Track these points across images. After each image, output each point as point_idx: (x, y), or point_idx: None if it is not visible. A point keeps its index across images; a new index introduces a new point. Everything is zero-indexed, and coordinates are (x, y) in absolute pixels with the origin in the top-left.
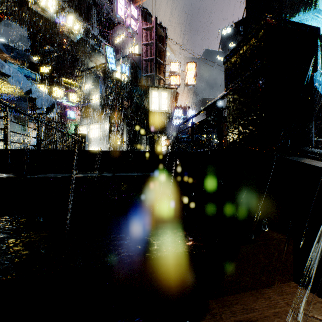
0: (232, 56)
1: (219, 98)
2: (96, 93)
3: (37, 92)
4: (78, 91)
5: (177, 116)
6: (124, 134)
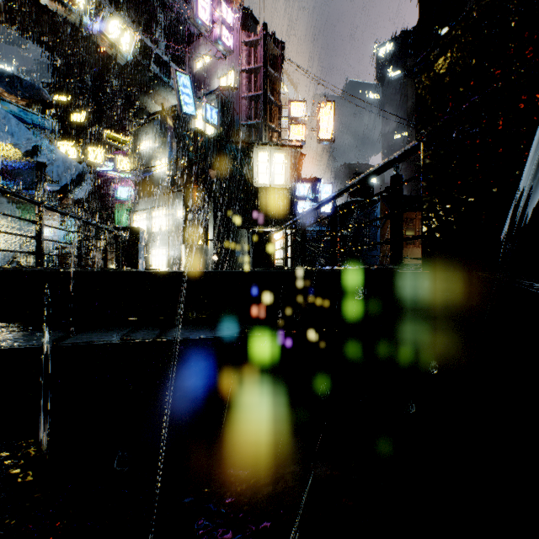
0: (439, 56)
1: (395, 158)
2: (162, 156)
3: (49, 153)
4: (131, 153)
5: (301, 195)
6: (210, 226)
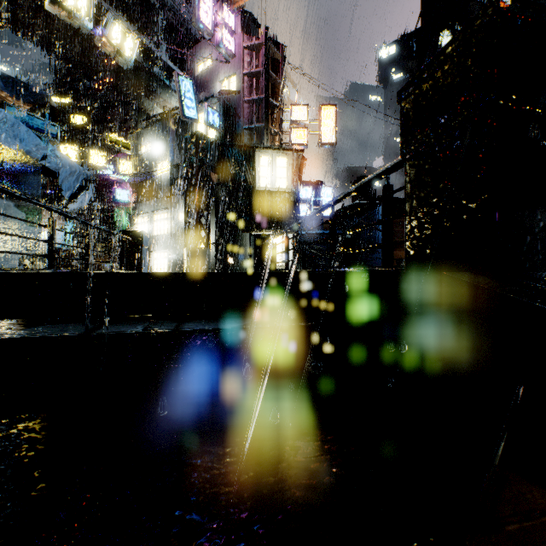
0: (418, 86)
1: (386, 169)
2: (164, 159)
3: (56, 159)
4: (133, 156)
5: (303, 198)
6: (212, 230)
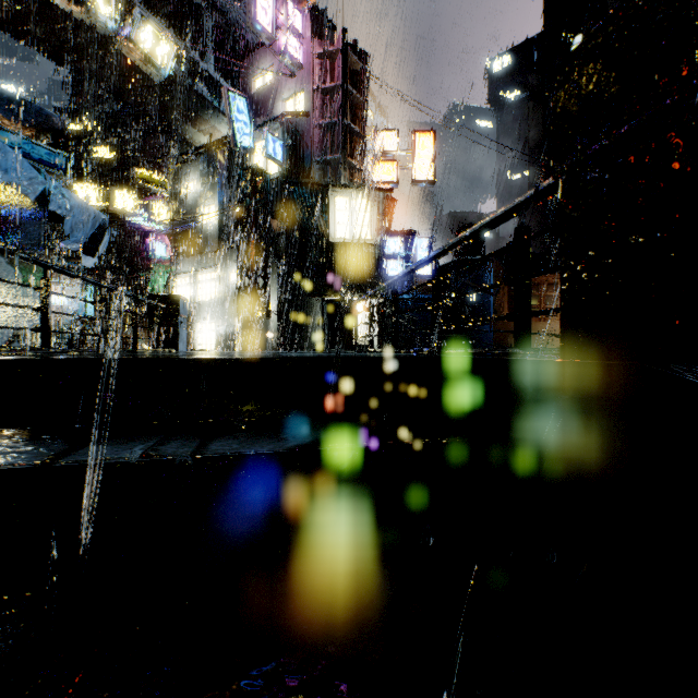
0: (585, 62)
1: (521, 203)
2: (210, 203)
3: (61, 198)
4: (171, 199)
5: (392, 252)
6: (272, 294)
